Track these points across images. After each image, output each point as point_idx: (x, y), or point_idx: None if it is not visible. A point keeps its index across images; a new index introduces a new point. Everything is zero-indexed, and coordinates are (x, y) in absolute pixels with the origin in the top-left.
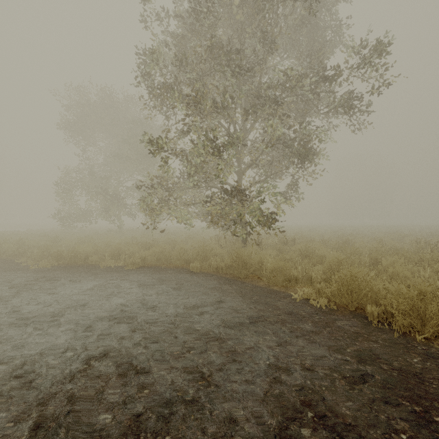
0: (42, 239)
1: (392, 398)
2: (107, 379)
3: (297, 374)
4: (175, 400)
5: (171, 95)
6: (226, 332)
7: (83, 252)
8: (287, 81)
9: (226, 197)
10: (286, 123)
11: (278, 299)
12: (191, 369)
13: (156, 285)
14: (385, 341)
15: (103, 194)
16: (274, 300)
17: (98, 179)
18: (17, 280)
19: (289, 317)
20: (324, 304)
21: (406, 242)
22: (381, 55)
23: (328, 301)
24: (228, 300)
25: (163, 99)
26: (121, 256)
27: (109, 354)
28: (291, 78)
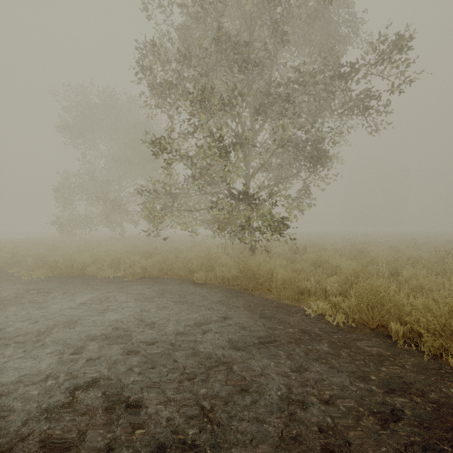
0: (39, 247)
1: (431, 442)
2: (92, 415)
3: (316, 408)
4: (172, 445)
5: (173, 92)
6: (232, 354)
7: (80, 261)
8: (298, 78)
9: (232, 203)
10: (296, 125)
11: (290, 314)
12: (191, 402)
13: (156, 298)
14: (414, 366)
15: (104, 200)
16: (286, 316)
17: (99, 184)
18: (6, 292)
19: (303, 337)
20: (341, 320)
21: (424, 250)
22: (401, 49)
23: (346, 317)
24: (235, 316)
25: (165, 96)
26: (121, 266)
27: (98, 383)
28: (303, 74)
